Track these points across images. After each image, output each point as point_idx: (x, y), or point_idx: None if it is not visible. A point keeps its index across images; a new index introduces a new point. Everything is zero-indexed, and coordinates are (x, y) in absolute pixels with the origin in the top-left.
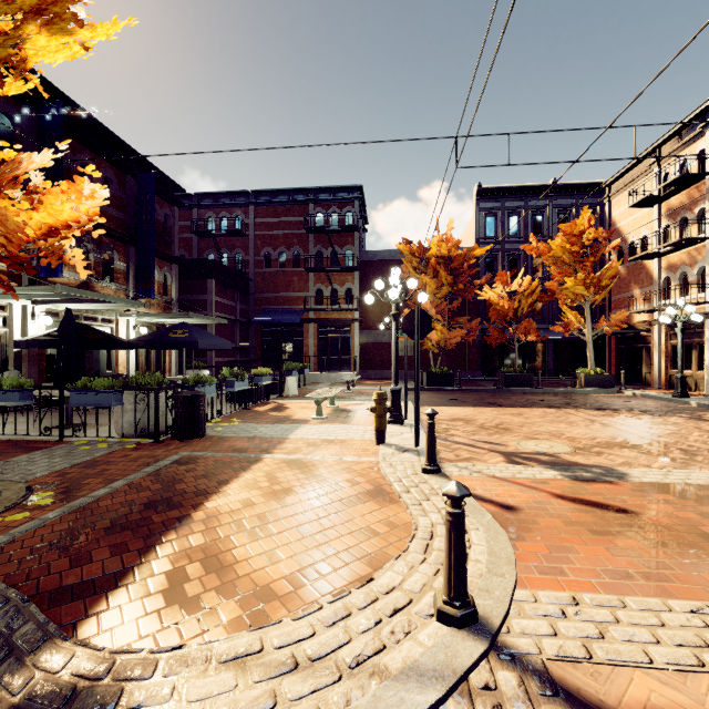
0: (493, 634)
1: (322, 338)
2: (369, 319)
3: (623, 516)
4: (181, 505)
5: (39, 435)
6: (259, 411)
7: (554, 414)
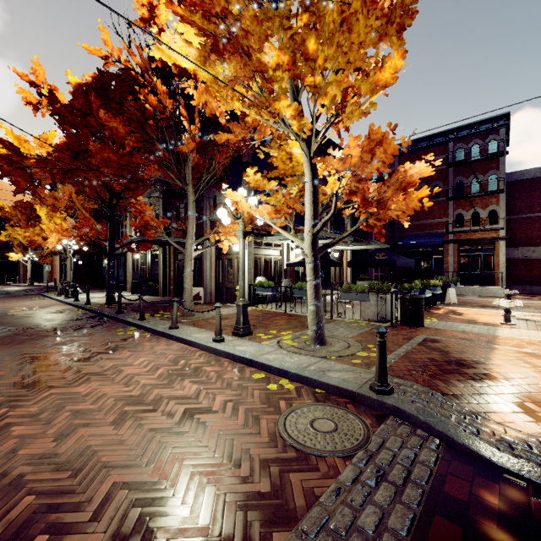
0: None
1: (462, 256)
2: (514, 237)
3: None
4: (470, 367)
5: None
6: (439, 313)
7: None
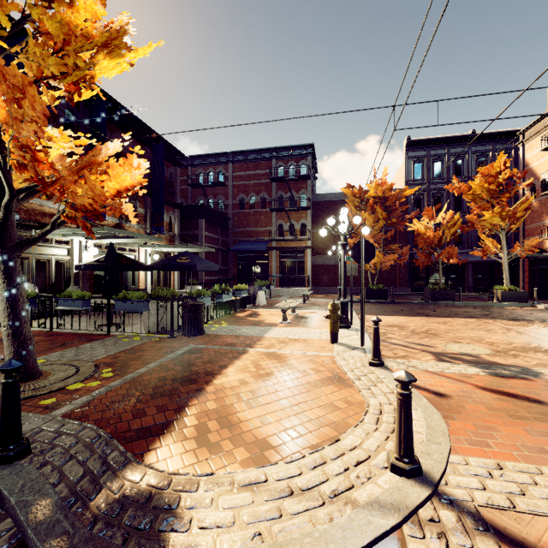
0: (435, 484)
1: (283, 262)
2: (319, 247)
3: (538, 406)
4: (196, 381)
5: (94, 330)
6: (240, 316)
7: (474, 323)
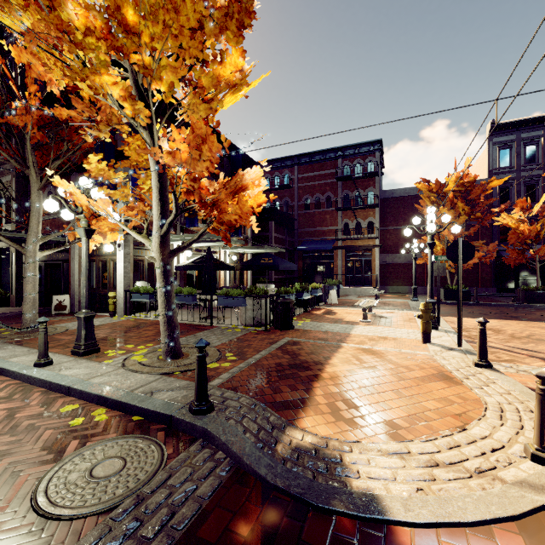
0: None
1: (349, 260)
2: (386, 245)
3: None
4: (309, 369)
5: (199, 322)
6: (317, 314)
7: None
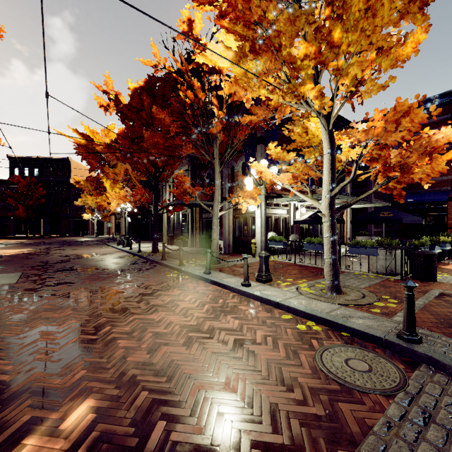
0: None
1: None
2: None
3: None
4: None
5: None
6: (449, 269)
7: None
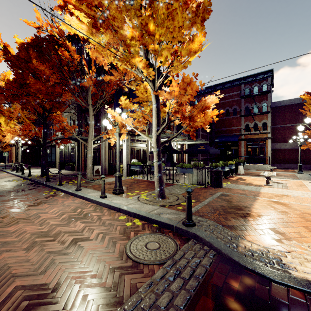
0: None
1: (248, 147)
2: (276, 137)
3: None
4: (241, 209)
5: (166, 181)
6: (233, 179)
7: None
